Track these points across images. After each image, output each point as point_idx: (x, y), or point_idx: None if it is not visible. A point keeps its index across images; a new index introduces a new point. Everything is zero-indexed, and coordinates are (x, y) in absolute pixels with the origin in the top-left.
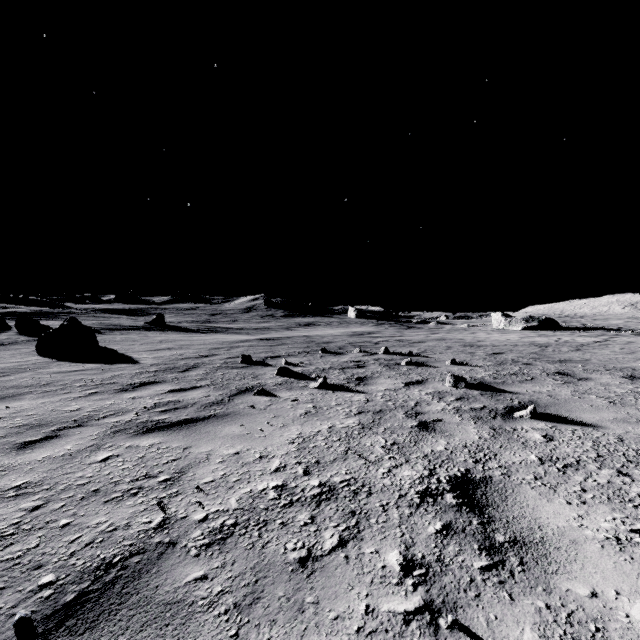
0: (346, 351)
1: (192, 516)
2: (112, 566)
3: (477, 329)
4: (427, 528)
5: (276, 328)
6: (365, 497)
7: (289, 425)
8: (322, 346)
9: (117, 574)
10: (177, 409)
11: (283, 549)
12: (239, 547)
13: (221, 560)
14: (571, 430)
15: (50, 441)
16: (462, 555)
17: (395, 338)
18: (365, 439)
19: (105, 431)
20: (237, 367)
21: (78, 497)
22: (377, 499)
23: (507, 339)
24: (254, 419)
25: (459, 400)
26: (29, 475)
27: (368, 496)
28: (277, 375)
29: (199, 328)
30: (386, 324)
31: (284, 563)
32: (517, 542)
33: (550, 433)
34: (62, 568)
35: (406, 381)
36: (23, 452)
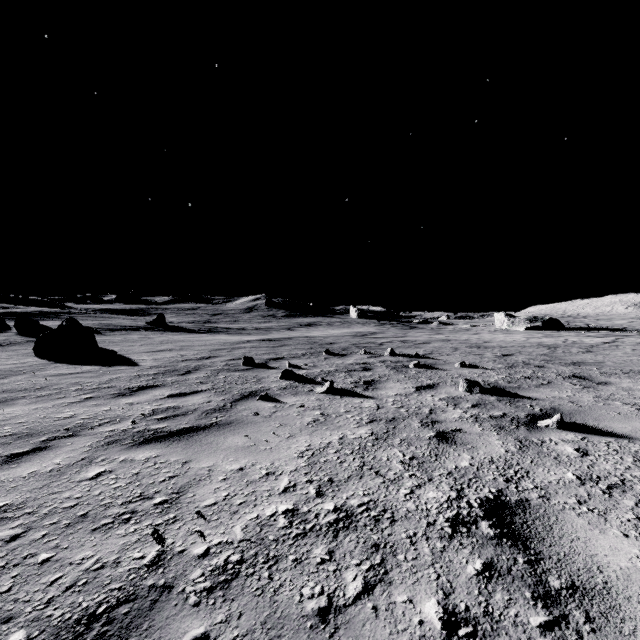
0: (350, 352)
1: (191, 550)
2: (95, 619)
3: (480, 329)
4: (465, 568)
5: (277, 328)
6: (388, 525)
7: (296, 435)
8: (325, 347)
9: (100, 631)
10: (176, 416)
11: (298, 596)
12: (246, 593)
13: (225, 611)
14: (605, 442)
15: (38, 453)
16: (513, 607)
17: (399, 339)
18: (380, 452)
19: (98, 442)
20: (239, 370)
21: (63, 524)
22: (402, 528)
23: (513, 340)
24: (259, 428)
25: (476, 407)
26: (11, 495)
27: (391, 524)
28: (281, 378)
29: (200, 328)
30: (388, 324)
31: (300, 616)
32: (576, 589)
33: (583, 446)
34: (35, 621)
35: (416, 385)
36: (8, 467)
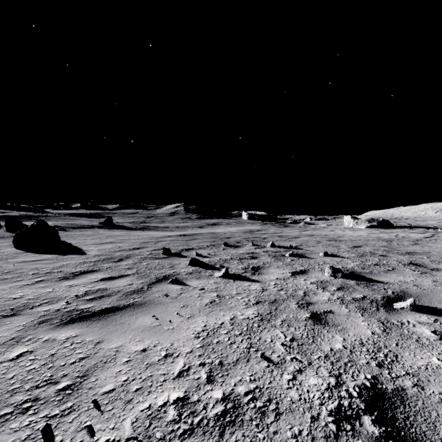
0: (242, 244)
1: None
2: None
3: (334, 227)
4: None
5: (192, 227)
6: (273, 420)
7: (196, 316)
8: (224, 240)
9: None
10: (102, 297)
11: None
12: None
13: None
14: None
15: None
16: None
17: (277, 234)
18: (265, 333)
19: (32, 321)
20: (159, 258)
21: None
22: (287, 424)
23: (359, 235)
24: (166, 309)
25: (340, 290)
26: None
27: (277, 418)
28: (189, 265)
29: (137, 227)
30: (269, 224)
31: None
32: None
33: (438, 328)
34: None
35: (292, 271)
36: None
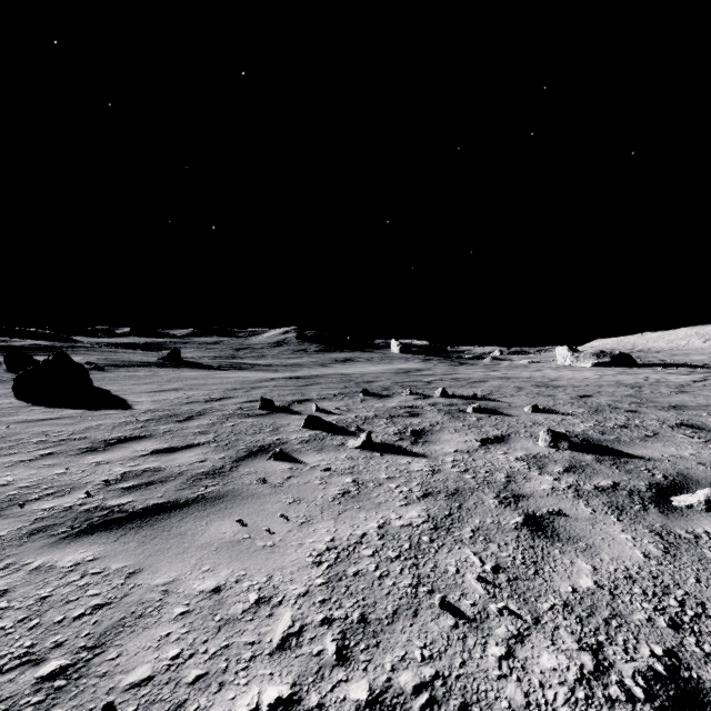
0: (393, 393)
1: None
2: None
3: (540, 366)
4: None
5: (309, 364)
6: None
7: (315, 520)
8: (363, 386)
9: None
10: (151, 484)
11: None
12: None
13: None
14: None
15: None
16: None
17: (449, 376)
18: (444, 556)
19: (19, 529)
20: (254, 415)
21: None
22: None
23: (584, 378)
24: (261, 506)
25: (570, 471)
26: None
27: None
28: (304, 427)
29: (220, 364)
30: (434, 360)
31: None
32: None
33: None
34: None
35: (481, 437)
36: None
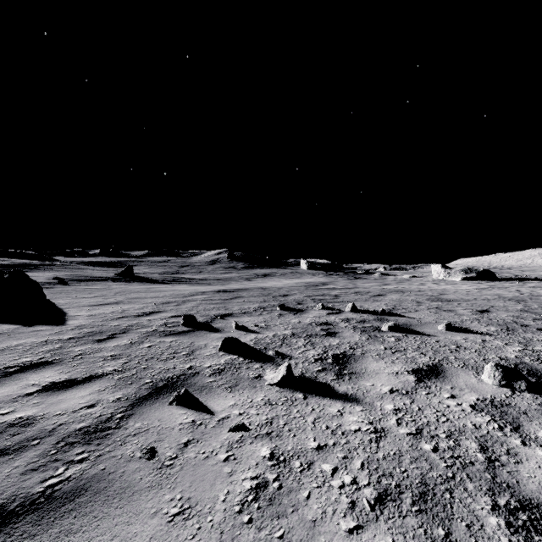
0: (307, 307)
1: None
2: None
3: (419, 279)
4: None
5: (236, 278)
6: None
7: None
8: (279, 300)
9: None
10: None
11: None
12: None
13: None
14: None
15: None
16: None
17: (352, 290)
18: None
19: None
20: (175, 332)
21: None
22: None
23: (466, 291)
24: (125, 527)
25: None
26: None
27: None
28: (221, 350)
29: (165, 279)
30: (335, 275)
31: None
32: None
33: None
34: None
35: (411, 367)
36: None
